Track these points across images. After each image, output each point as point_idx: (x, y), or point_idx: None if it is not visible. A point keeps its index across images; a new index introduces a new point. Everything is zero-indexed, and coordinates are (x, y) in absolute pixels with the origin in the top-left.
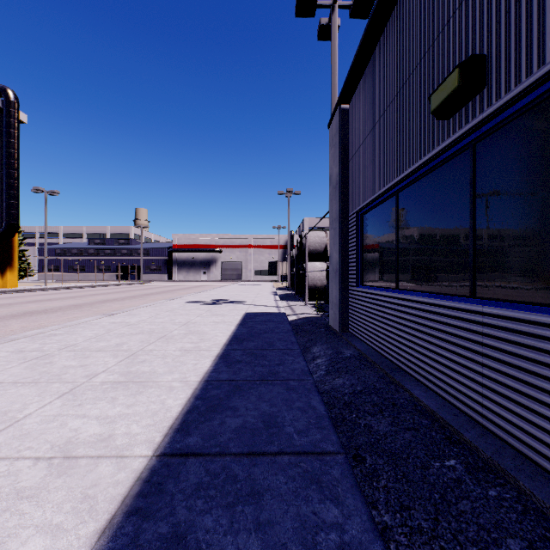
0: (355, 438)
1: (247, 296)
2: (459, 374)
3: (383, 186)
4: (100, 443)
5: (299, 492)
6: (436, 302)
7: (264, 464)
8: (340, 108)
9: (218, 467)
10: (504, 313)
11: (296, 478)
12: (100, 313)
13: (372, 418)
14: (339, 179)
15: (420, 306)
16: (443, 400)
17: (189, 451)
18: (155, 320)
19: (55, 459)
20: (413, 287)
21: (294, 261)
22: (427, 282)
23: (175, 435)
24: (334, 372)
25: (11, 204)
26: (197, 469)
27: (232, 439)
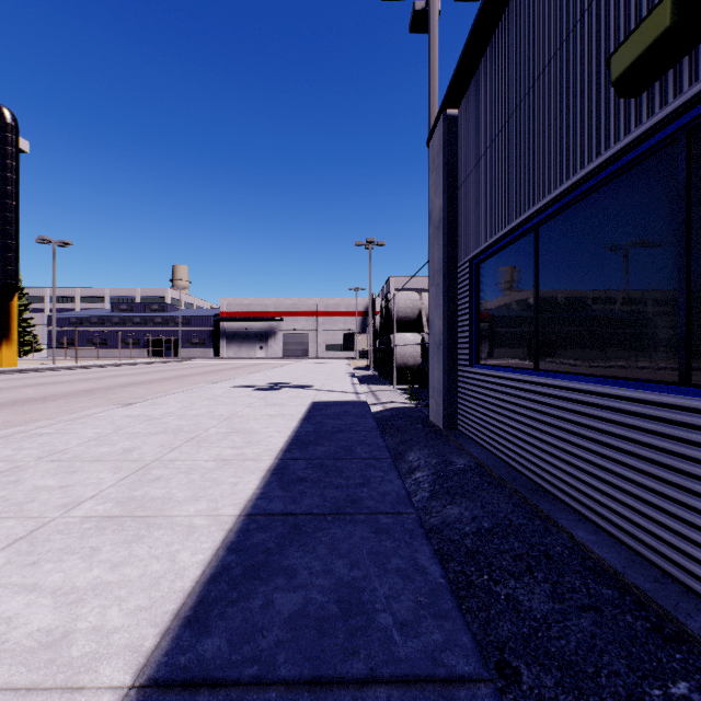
0: (494, 625)
1: (315, 378)
2: (661, 511)
3: (515, 219)
4: (43, 654)
5: None
6: (612, 392)
7: None
8: (446, 115)
9: None
10: None
11: None
12: (116, 401)
13: (517, 584)
14: (444, 214)
15: (582, 397)
16: (627, 549)
17: (201, 674)
18: (187, 412)
19: None
20: (566, 367)
21: (377, 332)
22: (591, 359)
23: (182, 632)
24: (444, 494)
25: (8, 258)
26: None
27: (283, 643)
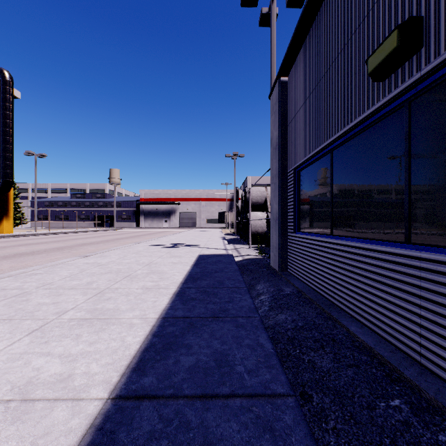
0: (300, 374)
1: (200, 240)
2: (395, 313)
3: (319, 145)
4: (59, 384)
5: (252, 443)
6: (371, 247)
7: (216, 408)
8: (280, 81)
9: (171, 411)
10: (444, 258)
11: (249, 425)
12: (77, 254)
13: (315, 354)
14: (279, 141)
15: (355, 250)
16: (378, 336)
17: (144, 393)
18: (122, 261)
19: (12, 402)
20: (347, 233)
21: (239, 212)
22: (361, 229)
23: (132, 375)
24: (277, 308)
25: (7, 165)
26: (150, 414)
27: (185, 379)
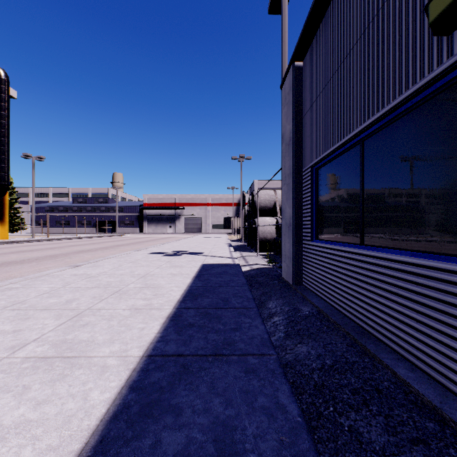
0: (341, 456)
1: (204, 247)
2: None
3: (345, 135)
4: None
5: None
6: (427, 264)
7: None
8: (294, 66)
9: None
10: None
11: None
12: (70, 263)
13: (357, 416)
14: (293, 135)
15: (400, 266)
16: (440, 385)
17: None
18: (115, 271)
19: None
20: (385, 243)
21: (246, 217)
22: (406, 238)
23: None
24: (295, 335)
25: (2, 168)
26: None
27: None
